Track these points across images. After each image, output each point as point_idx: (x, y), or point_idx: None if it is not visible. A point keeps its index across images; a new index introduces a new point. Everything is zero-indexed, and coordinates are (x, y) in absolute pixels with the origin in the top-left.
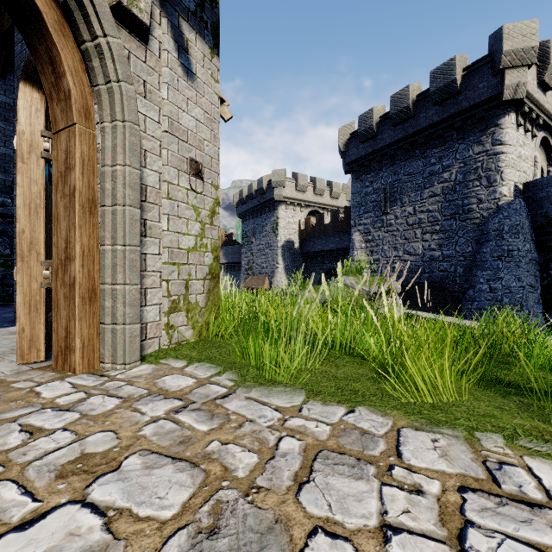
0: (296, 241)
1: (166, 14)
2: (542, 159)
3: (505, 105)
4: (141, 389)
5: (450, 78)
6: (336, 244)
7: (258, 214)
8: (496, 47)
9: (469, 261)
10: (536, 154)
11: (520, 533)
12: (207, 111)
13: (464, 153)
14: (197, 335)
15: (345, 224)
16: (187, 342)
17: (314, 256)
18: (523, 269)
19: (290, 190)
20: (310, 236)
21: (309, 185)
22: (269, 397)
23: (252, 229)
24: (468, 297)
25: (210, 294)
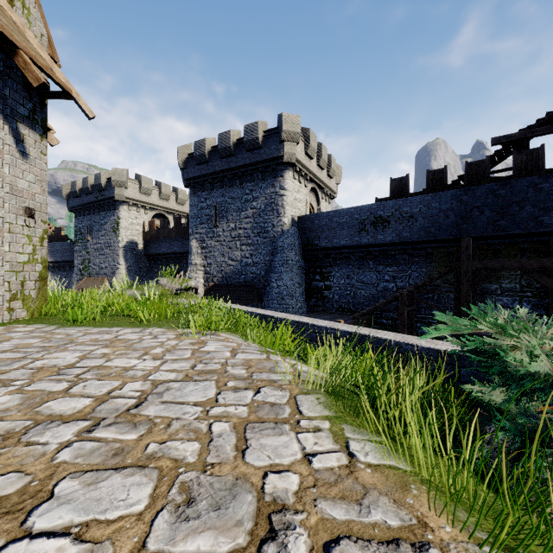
0: (140, 242)
1: (8, 123)
2: (314, 201)
3: (286, 164)
4: (3, 332)
5: (255, 136)
6: (180, 248)
7: (95, 210)
8: (280, 124)
9: (268, 267)
10: (307, 198)
11: (134, 335)
12: (38, 175)
13: (265, 191)
14: (31, 315)
15: (187, 231)
16: (23, 319)
17: (159, 258)
18: (295, 273)
19: (133, 191)
20: (154, 239)
21: (154, 188)
22: (76, 329)
23: (88, 226)
24: (267, 292)
25: (41, 290)
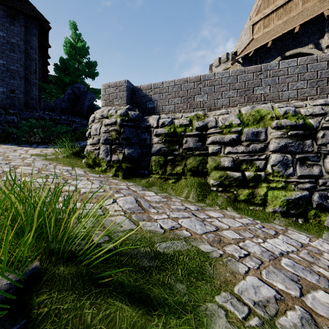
0: None
1: None
2: None
3: None
4: None
5: None
6: None
7: None
8: None
9: None
10: None
11: None
12: None
13: None
14: None
15: None
16: None
17: None
18: None
19: None
20: None
21: None
22: None
23: None
24: None
25: None
